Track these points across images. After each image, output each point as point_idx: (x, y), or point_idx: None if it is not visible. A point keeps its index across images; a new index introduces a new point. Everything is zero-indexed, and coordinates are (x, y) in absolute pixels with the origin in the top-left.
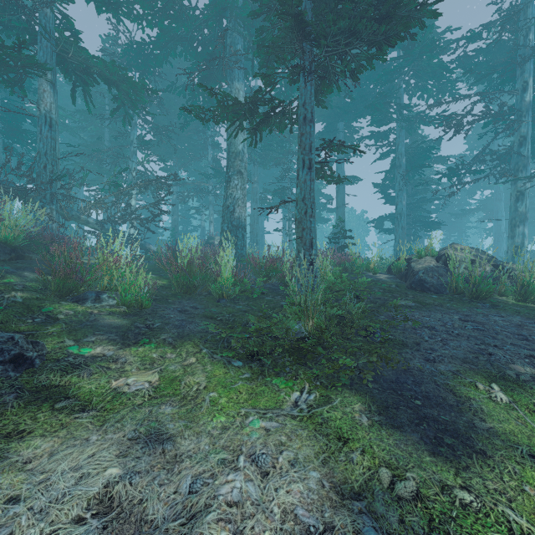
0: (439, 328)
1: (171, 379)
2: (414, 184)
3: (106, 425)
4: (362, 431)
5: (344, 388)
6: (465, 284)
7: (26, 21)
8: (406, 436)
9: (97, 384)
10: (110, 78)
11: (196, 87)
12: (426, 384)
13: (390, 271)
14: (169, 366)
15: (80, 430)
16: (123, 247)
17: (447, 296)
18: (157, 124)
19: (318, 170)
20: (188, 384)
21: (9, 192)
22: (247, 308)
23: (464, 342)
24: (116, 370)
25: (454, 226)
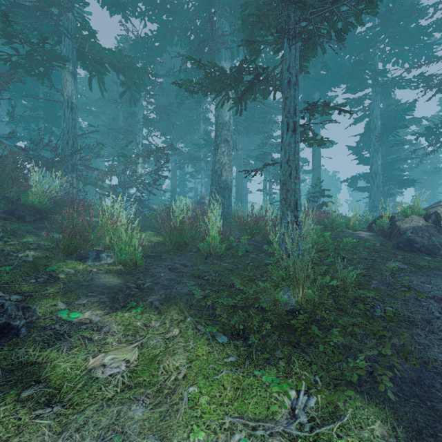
0: None
1: (150, 359)
2: (387, 145)
3: (64, 436)
4: None
5: (352, 389)
6: None
7: (54, 25)
8: None
9: (73, 362)
10: (118, 65)
11: (189, 70)
12: None
13: (371, 228)
14: (150, 340)
15: (34, 440)
16: (122, 209)
17: None
18: (158, 105)
19: (301, 134)
20: (167, 369)
21: (41, 164)
22: (233, 267)
23: None
24: (97, 343)
25: (426, 184)
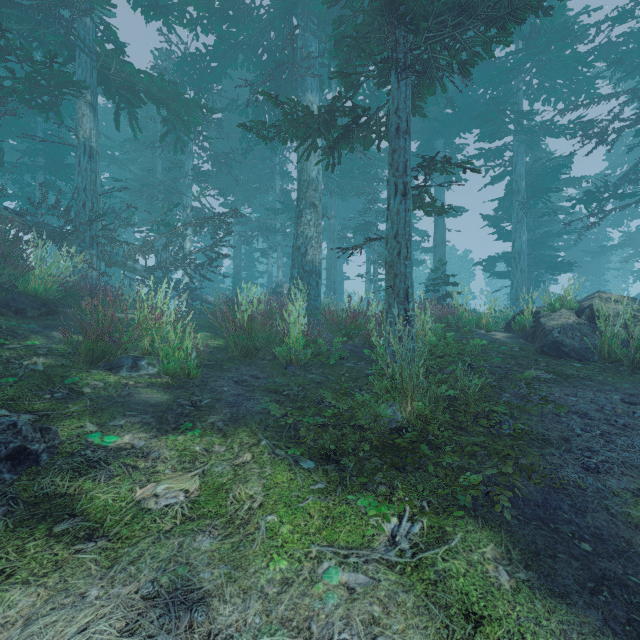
0: (594, 414)
1: (216, 488)
2: (536, 214)
3: (115, 569)
4: (503, 602)
5: (465, 514)
6: (623, 349)
7: (63, 34)
8: (578, 616)
9: (116, 493)
10: (158, 95)
11: (260, 103)
12: (593, 512)
13: (509, 328)
14: (214, 467)
15: (78, 574)
16: (167, 300)
17: (596, 365)
18: (216, 152)
19: (415, 198)
20: (238, 499)
21: (45, 236)
22: (322, 379)
23: (638, 439)
24: (145, 471)
25: (589, 268)
